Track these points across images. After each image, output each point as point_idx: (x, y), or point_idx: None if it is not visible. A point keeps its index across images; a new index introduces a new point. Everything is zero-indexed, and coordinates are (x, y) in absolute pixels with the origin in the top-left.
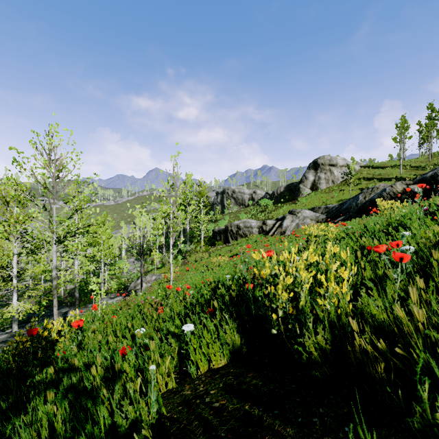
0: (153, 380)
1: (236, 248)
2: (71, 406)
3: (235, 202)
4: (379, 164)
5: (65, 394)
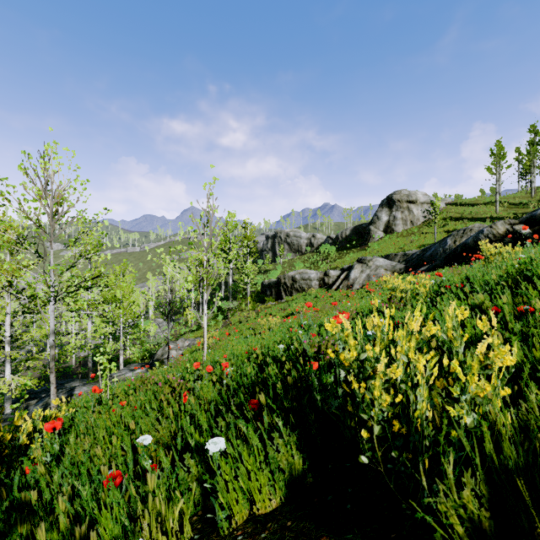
0: None
1: (291, 306)
2: None
3: (290, 248)
4: (469, 200)
5: None
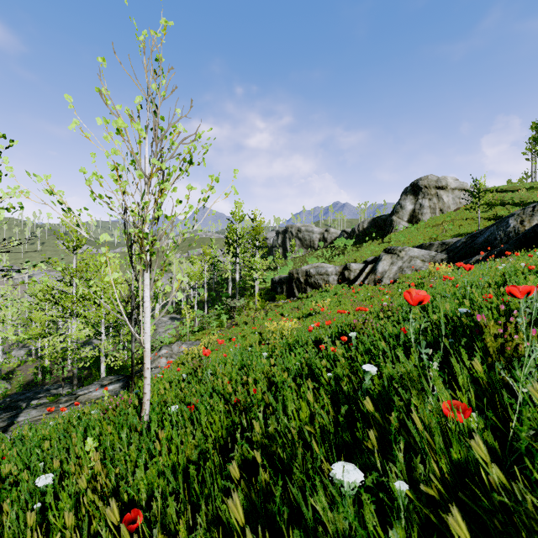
0: None
1: (307, 304)
2: None
3: (301, 243)
4: (505, 187)
5: None
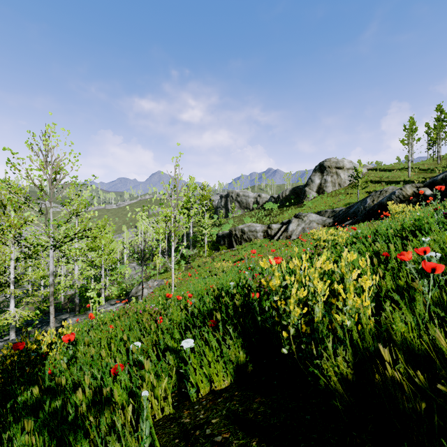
0: (145, 409)
1: (241, 253)
2: (53, 436)
3: (239, 205)
4: (387, 167)
5: (49, 419)
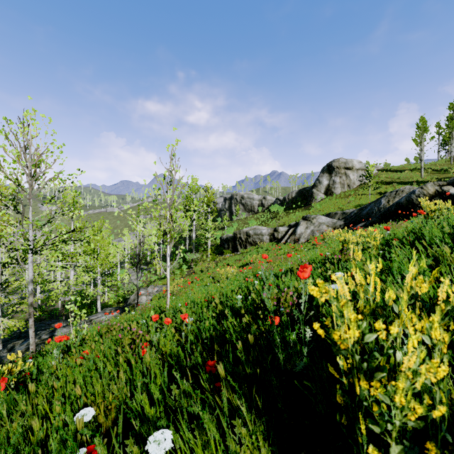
0: None
1: (246, 257)
2: None
3: (244, 208)
4: (397, 167)
5: None
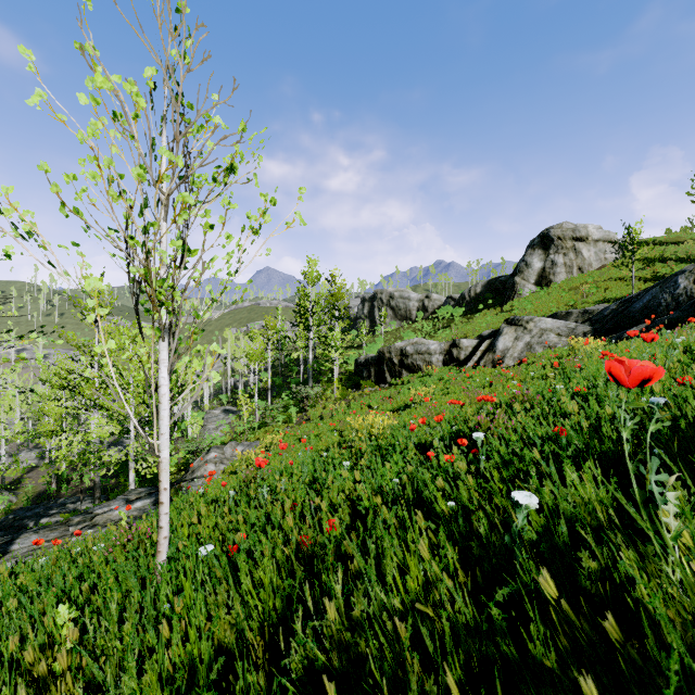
0: None
1: (403, 393)
2: None
3: (394, 313)
4: (665, 238)
5: None
